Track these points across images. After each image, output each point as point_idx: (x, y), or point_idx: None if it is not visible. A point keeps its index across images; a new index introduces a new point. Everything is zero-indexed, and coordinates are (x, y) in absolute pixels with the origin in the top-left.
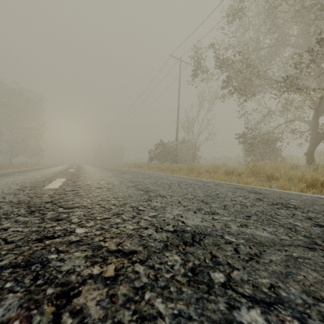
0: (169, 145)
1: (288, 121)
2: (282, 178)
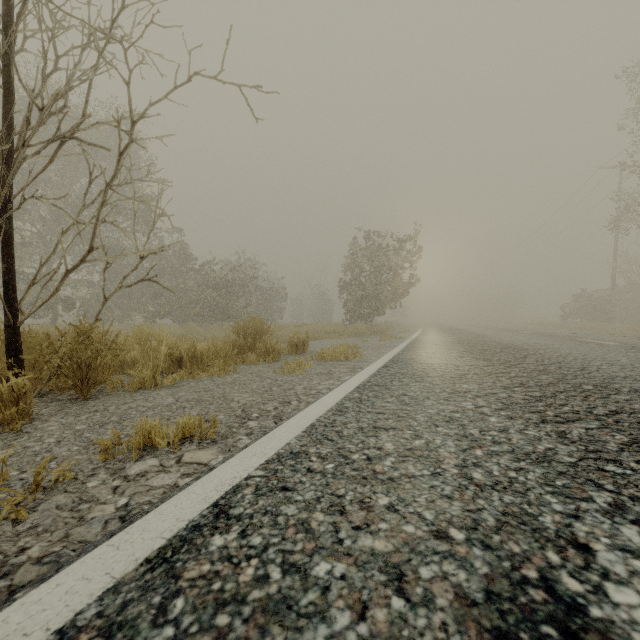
0: (595, 296)
1: None
2: None
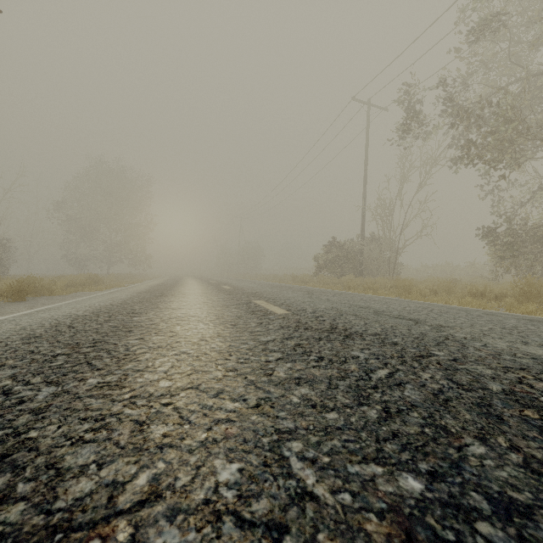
0: (350, 245)
1: None
2: None
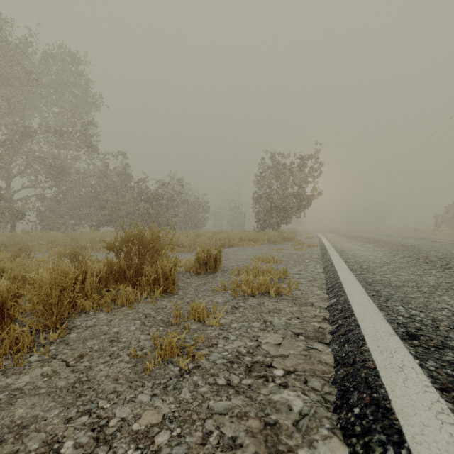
0: None
1: None
2: None
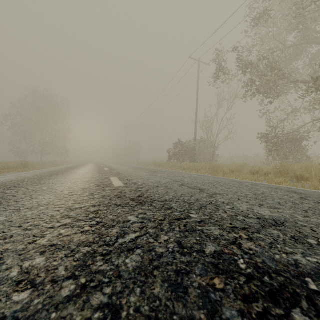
0: (188, 144)
1: (315, 120)
2: (313, 179)
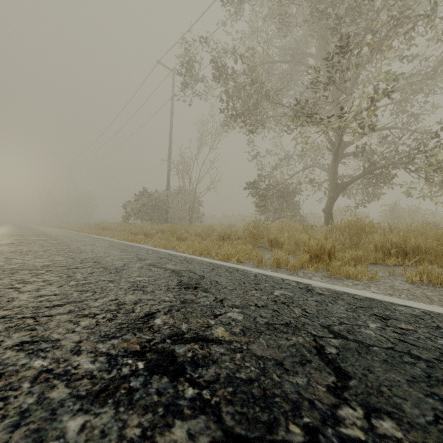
0: (155, 195)
1: (306, 168)
2: (286, 245)
